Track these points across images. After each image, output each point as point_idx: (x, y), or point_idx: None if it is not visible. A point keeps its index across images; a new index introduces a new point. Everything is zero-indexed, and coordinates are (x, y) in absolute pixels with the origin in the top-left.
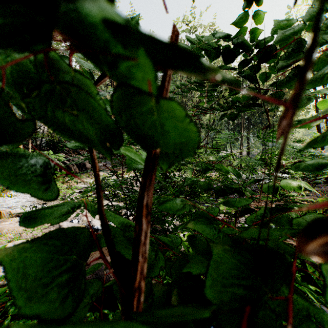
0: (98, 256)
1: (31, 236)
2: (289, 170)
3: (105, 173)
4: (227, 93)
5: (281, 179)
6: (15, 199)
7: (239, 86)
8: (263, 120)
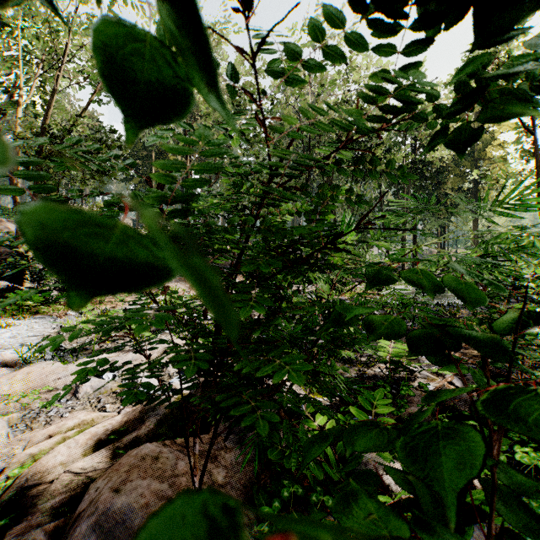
0: (121, 480)
1: (17, 407)
2: (524, 283)
3: (173, 286)
4: (380, 151)
5: (498, 298)
6: (12, 331)
7: (514, 13)
8: (440, 197)
